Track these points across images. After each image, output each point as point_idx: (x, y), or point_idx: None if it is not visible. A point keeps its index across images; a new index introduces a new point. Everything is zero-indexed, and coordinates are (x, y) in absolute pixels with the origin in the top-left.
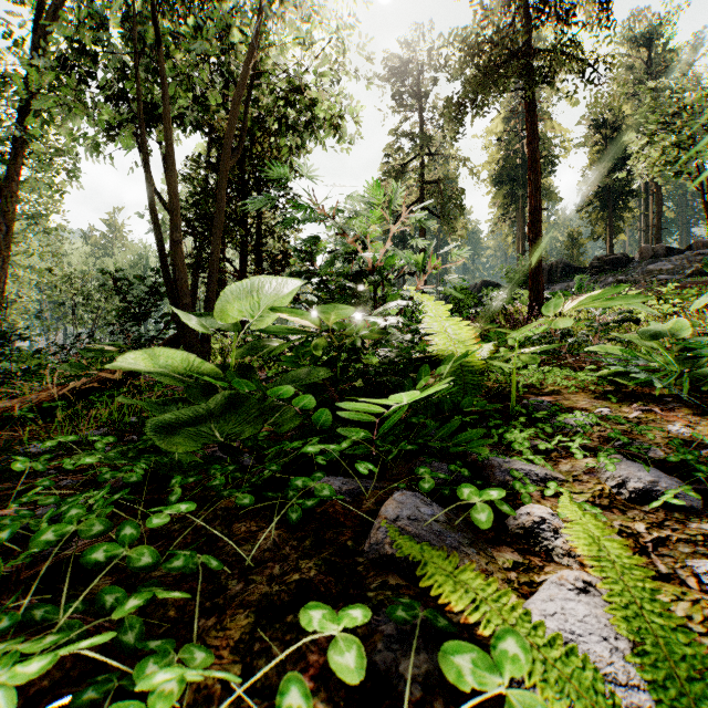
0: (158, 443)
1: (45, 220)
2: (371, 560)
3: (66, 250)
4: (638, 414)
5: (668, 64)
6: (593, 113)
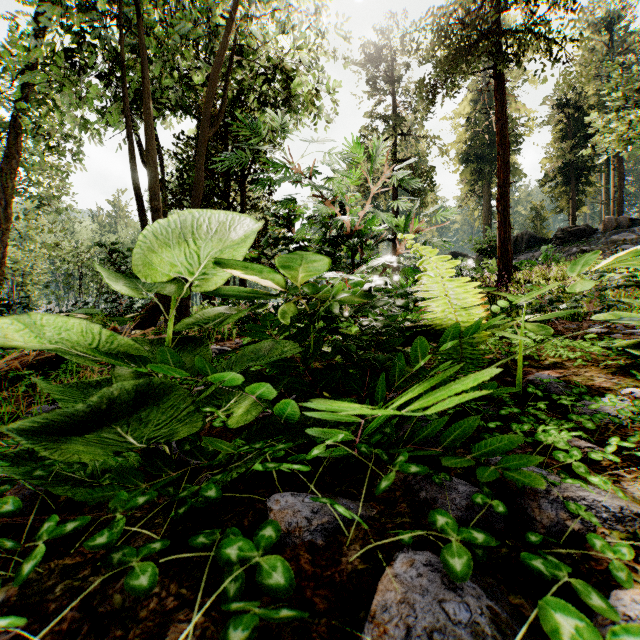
0: (46, 453)
1: (57, 201)
2: None
3: (76, 228)
4: None
5: (630, 45)
6: (560, 90)
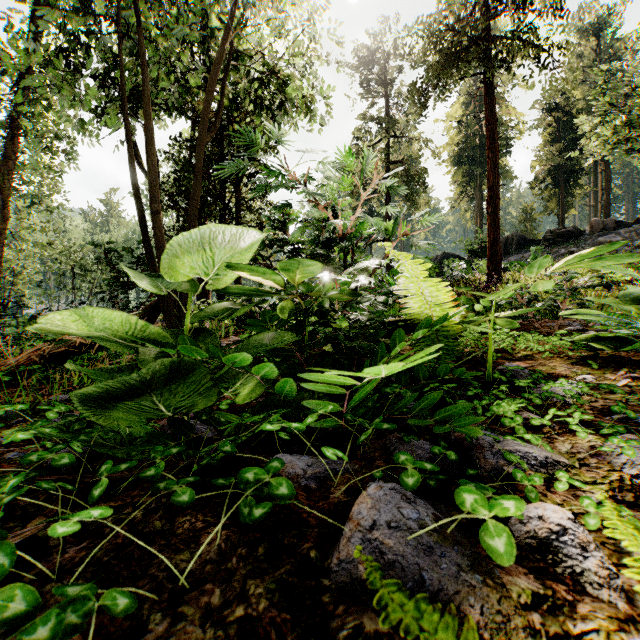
0: (94, 418)
1: (48, 200)
2: (339, 584)
3: (68, 227)
4: (627, 382)
5: (616, 52)
6: (547, 96)
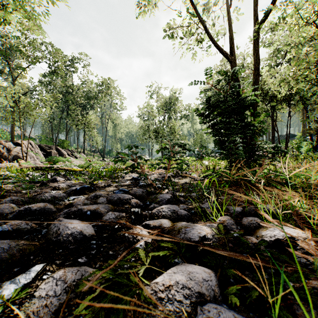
0: None
1: None
2: None
3: None
4: None
5: None
6: None
